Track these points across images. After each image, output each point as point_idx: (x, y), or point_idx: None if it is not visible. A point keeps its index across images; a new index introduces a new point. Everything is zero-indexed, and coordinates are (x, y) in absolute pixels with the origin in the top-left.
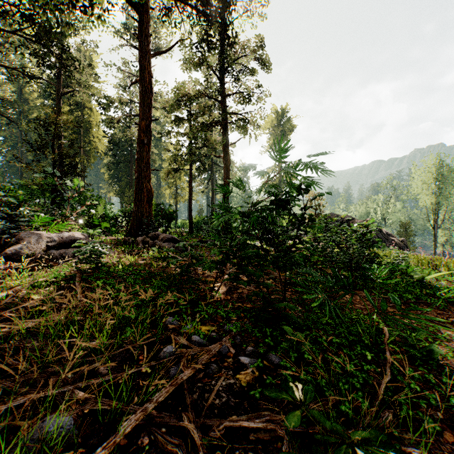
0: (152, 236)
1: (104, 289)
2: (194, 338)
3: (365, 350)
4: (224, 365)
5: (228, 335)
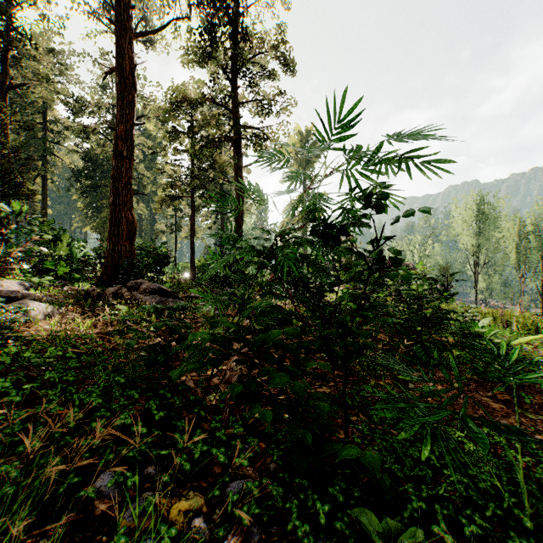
0: (131, 286)
1: None
2: None
3: None
4: None
5: (231, 518)
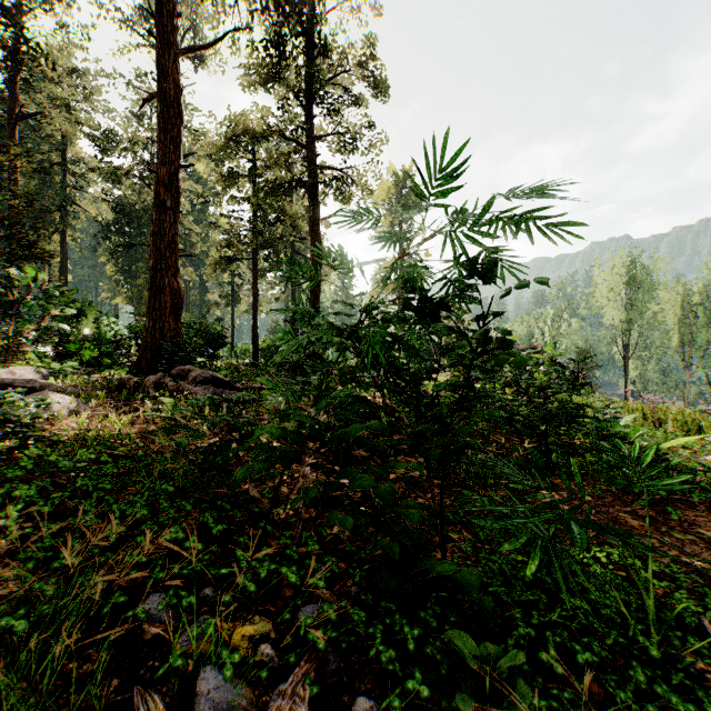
0: (177, 374)
1: (4, 513)
2: (205, 684)
3: (661, 684)
4: None
5: (304, 646)
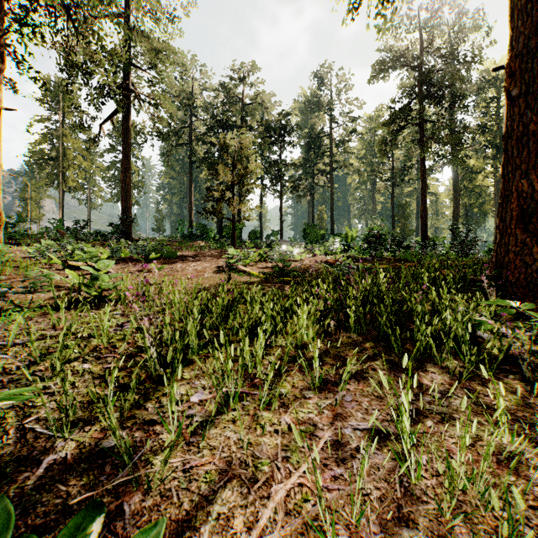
0: None
1: None
2: None
3: None
4: None
5: None
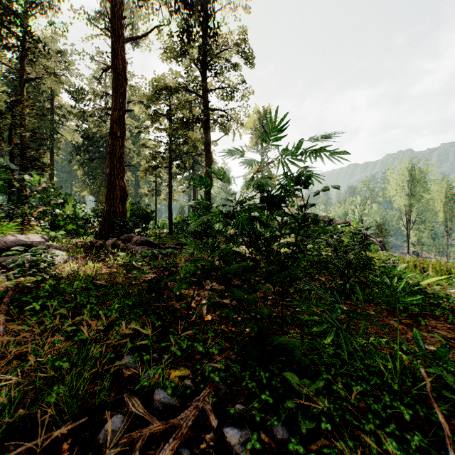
0: (124, 238)
1: (41, 314)
2: (158, 396)
3: (397, 402)
4: (201, 449)
5: (207, 382)
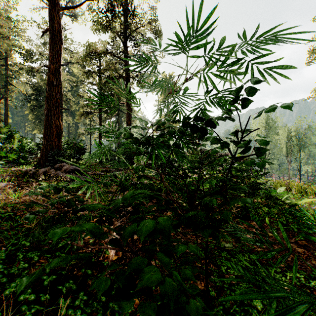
0: (57, 167)
1: None
2: None
3: None
4: None
5: None
